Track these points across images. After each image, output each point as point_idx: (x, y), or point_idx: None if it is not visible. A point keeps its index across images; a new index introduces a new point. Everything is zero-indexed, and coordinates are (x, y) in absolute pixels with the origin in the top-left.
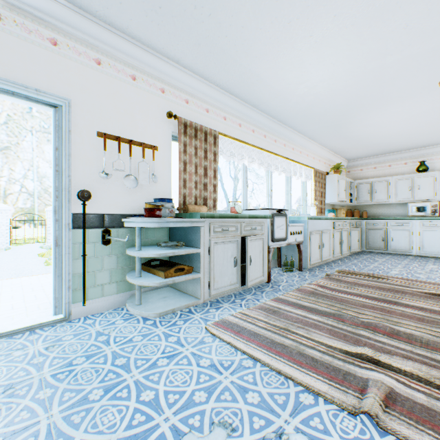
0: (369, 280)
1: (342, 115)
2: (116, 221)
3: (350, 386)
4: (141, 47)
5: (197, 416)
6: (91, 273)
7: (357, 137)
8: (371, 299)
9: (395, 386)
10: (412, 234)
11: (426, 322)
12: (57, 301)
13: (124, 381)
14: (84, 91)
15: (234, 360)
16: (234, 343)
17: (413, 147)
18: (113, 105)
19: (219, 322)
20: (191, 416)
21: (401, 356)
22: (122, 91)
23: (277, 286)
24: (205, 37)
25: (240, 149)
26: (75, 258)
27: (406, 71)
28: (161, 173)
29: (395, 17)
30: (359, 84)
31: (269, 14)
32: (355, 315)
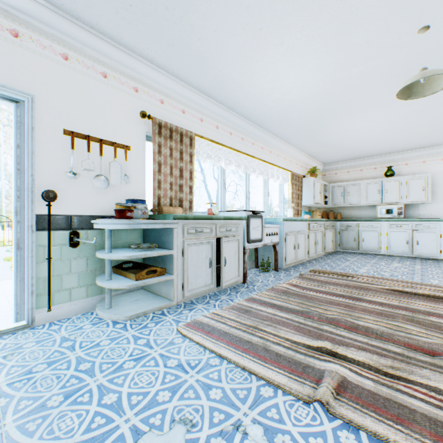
0: (339, 278)
1: (316, 121)
2: (85, 222)
3: (308, 378)
4: (113, 44)
5: (159, 415)
6: (58, 277)
7: (330, 142)
8: (338, 296)
9: (348, 375)
10: (380, 235)
11: (384, 315)
12: (19, 307)
13: (86, 386)
14: (49, 86)
15: (202, 359)
16: (203, 343)
17: (381, 153)
18: (81, 102)
19: (191, 322)
20: (153, 415)
21: (357, 348)
22: (92, 88)
23: (252, 286)
24: (179, 38)
25: (218, 151)
26: (40, 262)
27: (371, 82)
28: (134, 174)
29: (357, 32)
30: (329, 92)
31: (240, 21)
32: (321, 312)
